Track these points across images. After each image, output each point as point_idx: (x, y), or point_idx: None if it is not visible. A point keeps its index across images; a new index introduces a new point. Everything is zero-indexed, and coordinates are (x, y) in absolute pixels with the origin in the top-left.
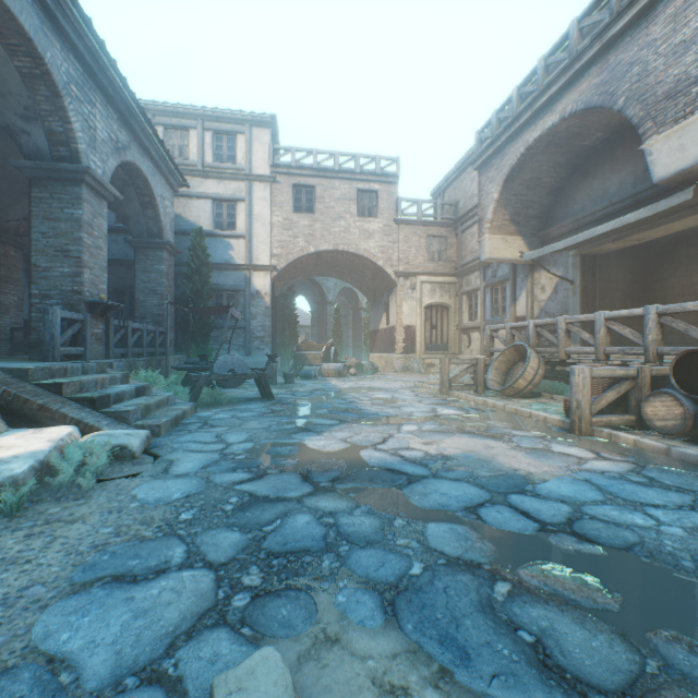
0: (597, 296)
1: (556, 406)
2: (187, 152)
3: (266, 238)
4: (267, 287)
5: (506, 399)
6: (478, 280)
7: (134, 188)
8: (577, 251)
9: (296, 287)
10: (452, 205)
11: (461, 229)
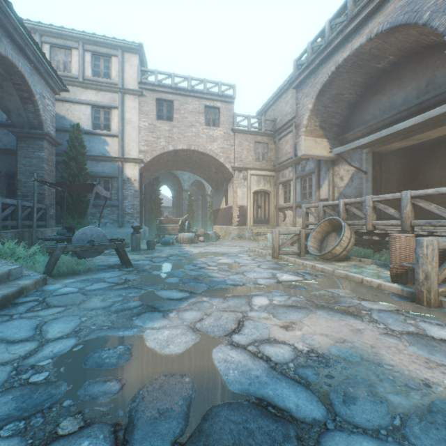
0: (383, 183)
1: (371, 269)
2: (70, 66)
3: (135, 138)
4: (136, 175)
5: (326, 262)
6: (291, 174)
7: (12, 83)
8: (370, 149)
9: (161, 179)
10: (271, 121)
11: (279, 138)
